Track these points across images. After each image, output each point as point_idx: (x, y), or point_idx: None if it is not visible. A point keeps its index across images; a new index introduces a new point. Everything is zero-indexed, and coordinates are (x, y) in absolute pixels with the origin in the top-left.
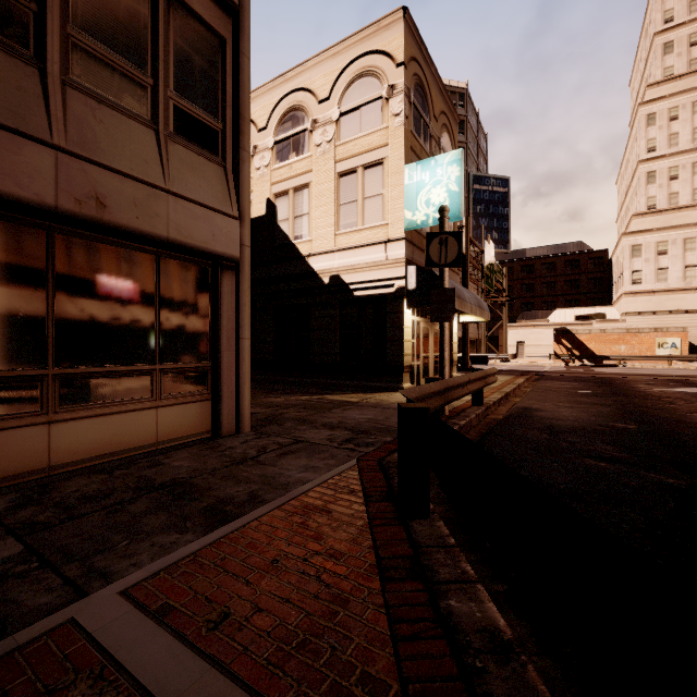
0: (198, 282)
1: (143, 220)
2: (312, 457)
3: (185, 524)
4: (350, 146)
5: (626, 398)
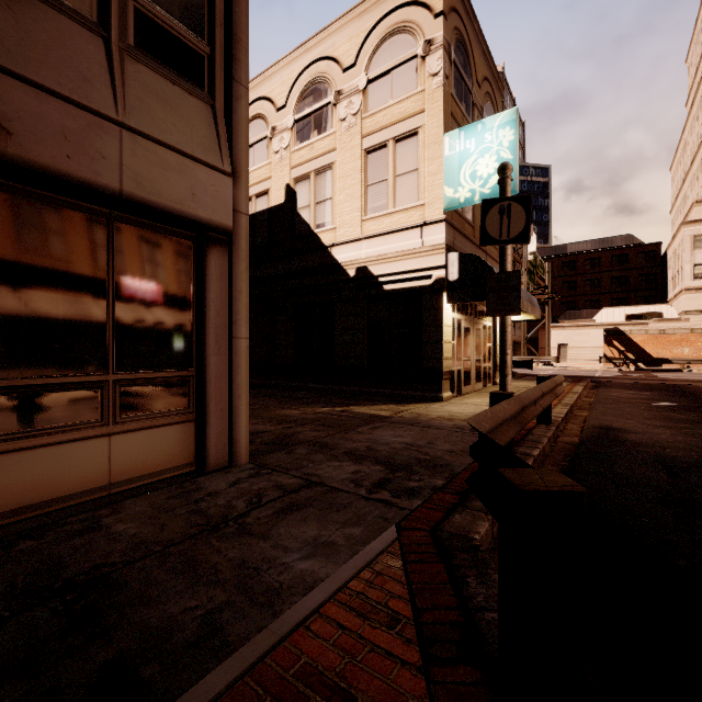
0: (175, 260)
1: (78, 161)
2: (326, 520)
3: None
4: (379, 117)
5: None
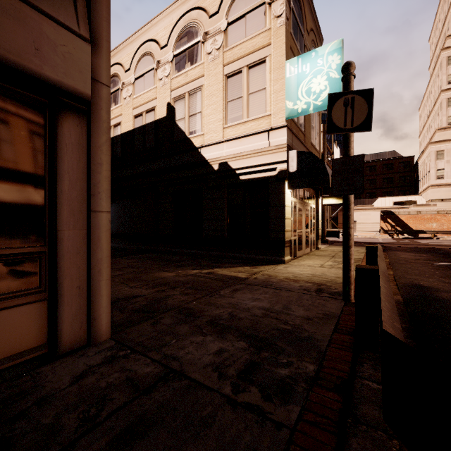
0: (20, 125)
1: None
2: None
3: None
4: (236, 50)
5: None
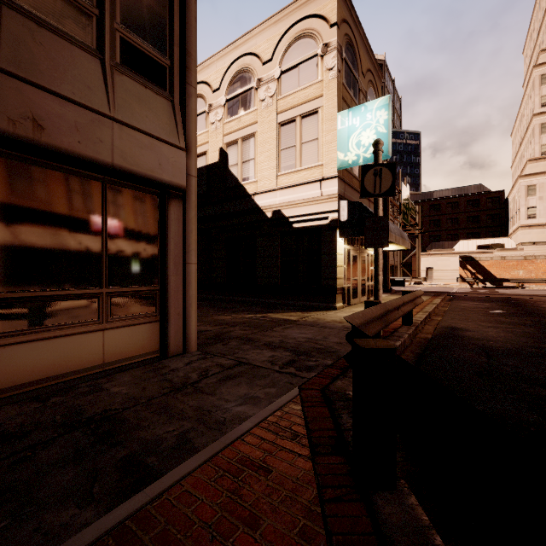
0: (146, 210)
1: (85, 145)
2: (252, 384)
3: (92, 487)
4: (289, 99)
5: (542, 318)
